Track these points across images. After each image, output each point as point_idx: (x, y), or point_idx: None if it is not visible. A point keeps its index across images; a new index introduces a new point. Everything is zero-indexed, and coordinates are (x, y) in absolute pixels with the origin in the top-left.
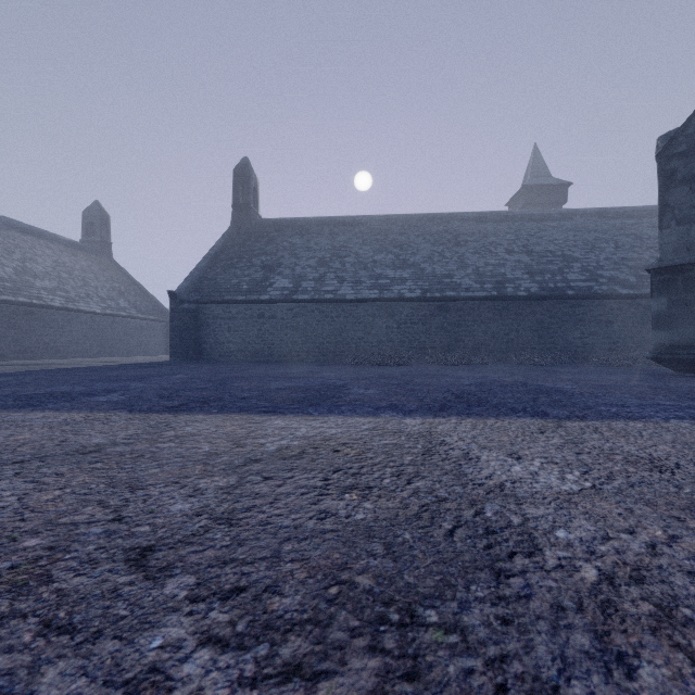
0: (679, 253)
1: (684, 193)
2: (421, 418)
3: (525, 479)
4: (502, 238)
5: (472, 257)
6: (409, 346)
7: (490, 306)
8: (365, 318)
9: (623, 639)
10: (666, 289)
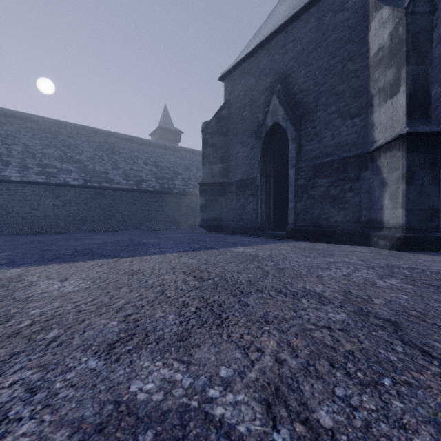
0: (209, 178)
1: (211, 151)
2: (25, 267)
3: (52, 290)
4: (142, 154)
5: (123, 163)
6: (74, 220)
7: (132, 195)
8: (32, 197)
9: (4, 344)
10: (205, 193)
